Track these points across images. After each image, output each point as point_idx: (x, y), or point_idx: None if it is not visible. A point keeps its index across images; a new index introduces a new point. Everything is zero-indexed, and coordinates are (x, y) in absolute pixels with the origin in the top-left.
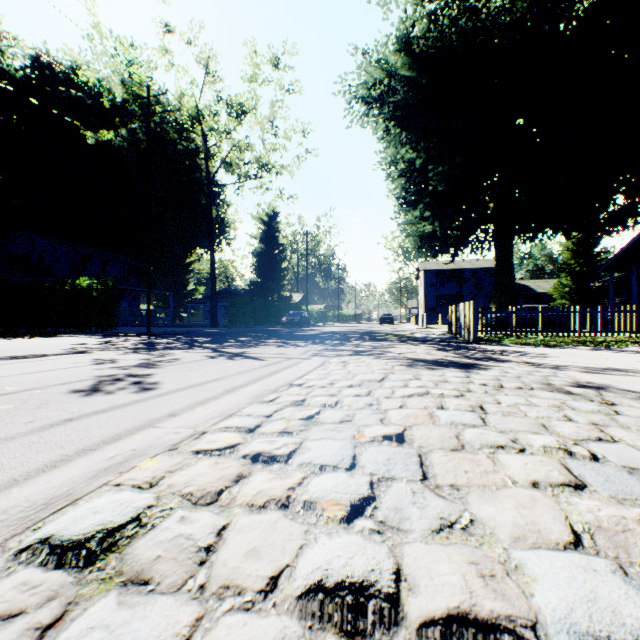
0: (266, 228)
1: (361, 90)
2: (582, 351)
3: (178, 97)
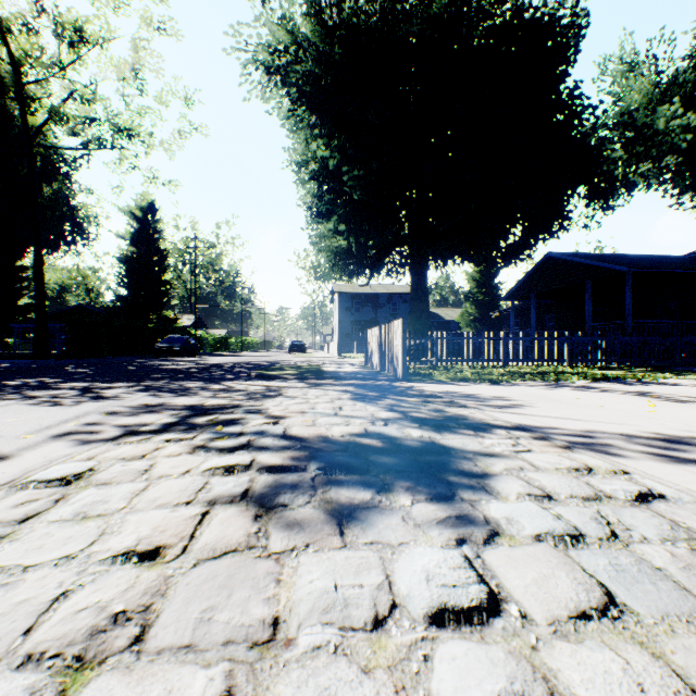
0: (140, 226)
1: (262, 54)
2: (544, 390)
3: None
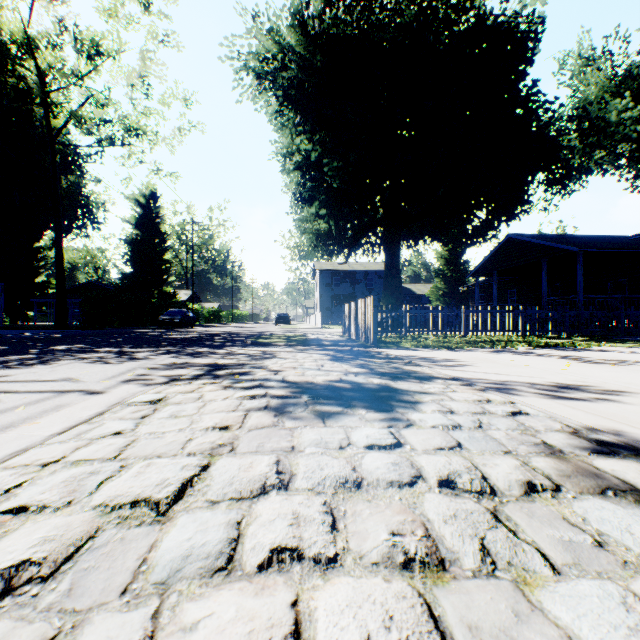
0: (144, 212)
1: (252, 61)
2: (489, 354)
3: None
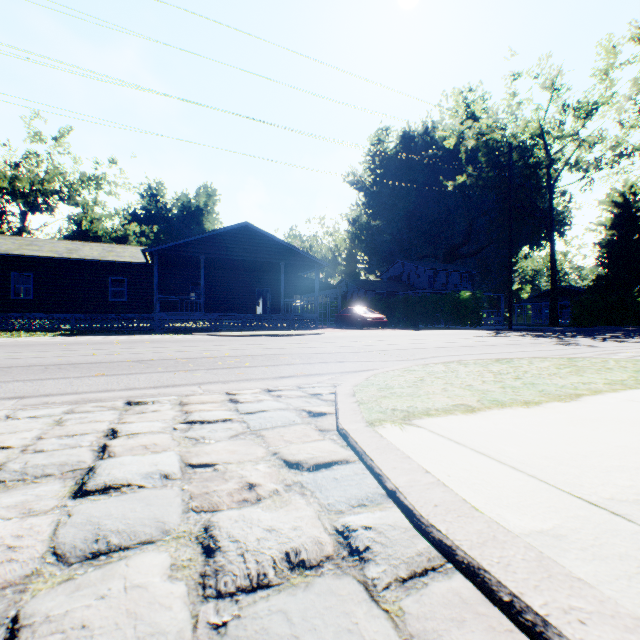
0: (618, 210)
1: None
2: None
3: (522, 128)
